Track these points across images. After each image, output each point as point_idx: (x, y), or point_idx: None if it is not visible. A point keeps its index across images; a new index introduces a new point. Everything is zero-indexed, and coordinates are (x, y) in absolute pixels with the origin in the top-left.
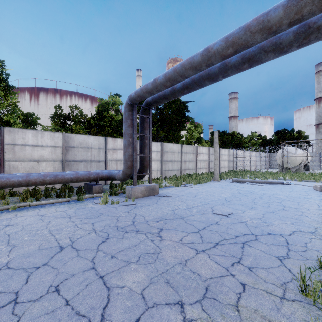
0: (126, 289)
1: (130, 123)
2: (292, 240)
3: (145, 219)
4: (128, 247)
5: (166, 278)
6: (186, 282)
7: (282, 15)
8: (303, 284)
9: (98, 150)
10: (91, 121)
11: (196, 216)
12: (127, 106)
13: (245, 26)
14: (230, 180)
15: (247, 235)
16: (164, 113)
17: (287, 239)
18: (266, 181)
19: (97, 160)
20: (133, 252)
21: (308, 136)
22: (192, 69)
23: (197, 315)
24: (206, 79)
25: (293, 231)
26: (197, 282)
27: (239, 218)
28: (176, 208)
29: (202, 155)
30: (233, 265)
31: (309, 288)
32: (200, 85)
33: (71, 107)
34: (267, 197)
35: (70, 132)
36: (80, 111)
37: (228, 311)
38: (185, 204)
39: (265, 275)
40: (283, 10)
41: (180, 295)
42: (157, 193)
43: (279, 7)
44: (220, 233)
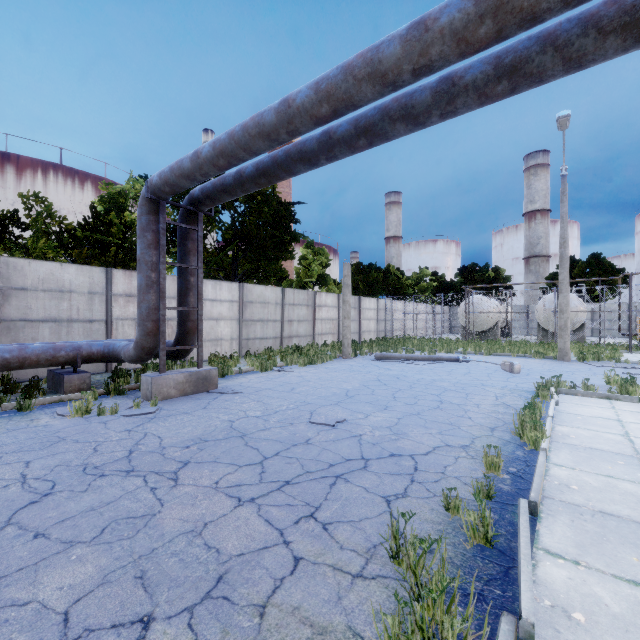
0: (31, 607)
1: (151, 239)
2: (426, 463)
3: (162, 443)
4: (87, 510)
5: (142, 569)
6: (183, 571)
7: (399, 54)
8: (395, 543)
9: (89, 297)
10: (77, 232)
11: (274, 430)
12: (145, 203)
13: (345, 66)
14: (371, 356)
15: (353, 460)
16: (247, 223)
17: (418, 462)
18: (432, 357)
19: (86, 319)
20: (95, 519)
21: (509, 277)
22: (263, 138)
23: (171, 639)
24: (298, 160)
25: (435, 446)
26: (207, 566)
27: (353, 429)
28: (242, 415)
29: (326, 308)
30: (298, 522)
31: (403, 550)
32: (288, 171)
33: (24, 197)
34: (422, 386)
35: (23, 254)
36: (46, 209)
37: (241, 619)
38: (264, 406)
39: (348, 536)
40: (401, 45)
41: (155, 600)
42: (215, 387)
43: (395, 39)
44: (304, 460)
